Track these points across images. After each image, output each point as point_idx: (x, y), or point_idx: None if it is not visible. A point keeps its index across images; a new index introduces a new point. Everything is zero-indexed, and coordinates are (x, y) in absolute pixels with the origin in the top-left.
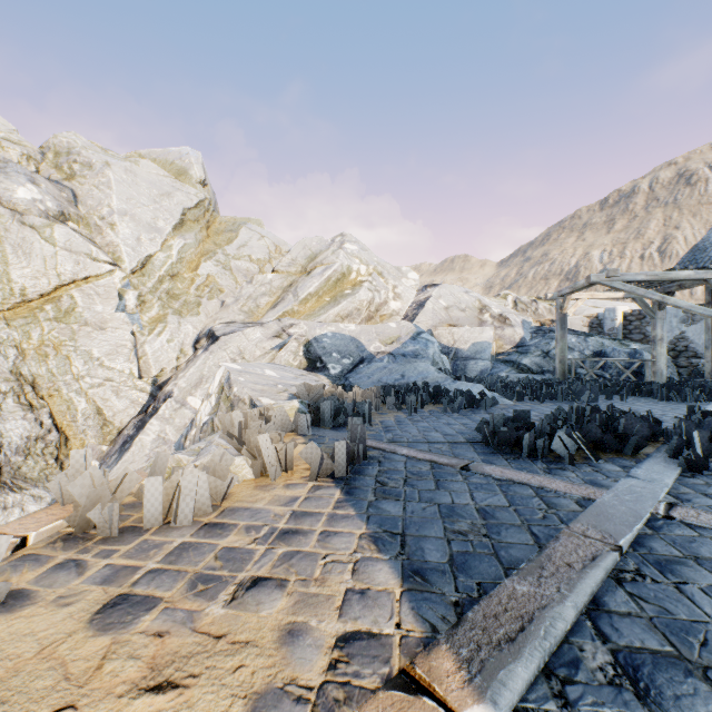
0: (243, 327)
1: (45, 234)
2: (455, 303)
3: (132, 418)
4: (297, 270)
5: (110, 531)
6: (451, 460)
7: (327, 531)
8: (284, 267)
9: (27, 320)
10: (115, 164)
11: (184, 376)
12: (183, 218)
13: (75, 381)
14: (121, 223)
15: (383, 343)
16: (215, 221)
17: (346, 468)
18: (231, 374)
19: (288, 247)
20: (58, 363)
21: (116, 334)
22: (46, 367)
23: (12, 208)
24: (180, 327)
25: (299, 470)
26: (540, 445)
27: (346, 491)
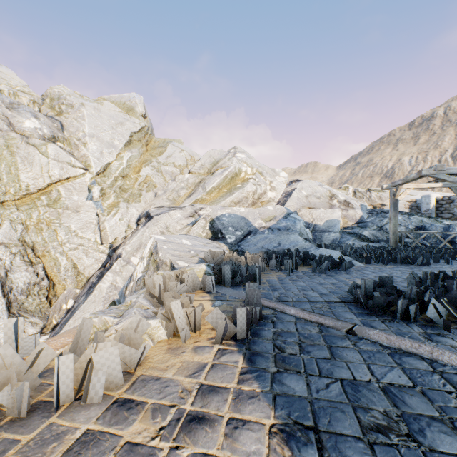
0: (168, 210)
1: (41, 150)
2: (313, 192)
3: (96, 271)
4: (205, 172)
5: (18, 412)
6: (335, 322)
7: (234, 419)
8: (196, 170)
9: (29, 206)
10: (87, 104)
11: (129, 243)
12: (130, 139)
13: (59, 246)
14: (90, 142)
15: (264, 220)
16: (151, 141)
17: (246, 332)
18: (158, 243)
19: (199, 157)
20: (49, 234)
21: (86, 215)
22: (41, 237)
23: (22, 134)
24: (128, 210)
25: (206, 329)
26: (412, 310)
27: (248, 357)
